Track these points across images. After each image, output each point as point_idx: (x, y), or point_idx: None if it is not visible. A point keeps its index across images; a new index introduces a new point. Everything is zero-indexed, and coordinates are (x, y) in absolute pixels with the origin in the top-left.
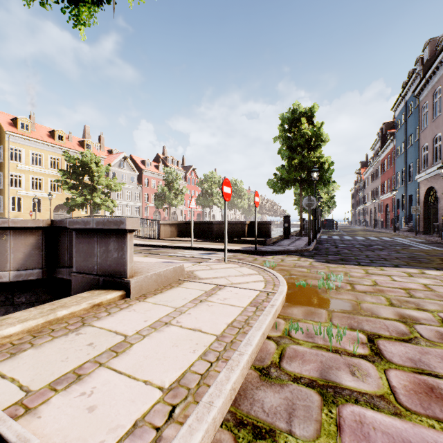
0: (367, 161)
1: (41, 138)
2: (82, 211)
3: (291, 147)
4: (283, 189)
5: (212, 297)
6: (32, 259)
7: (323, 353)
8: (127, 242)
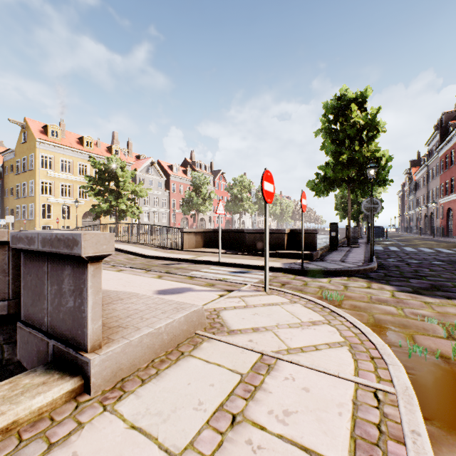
0: (419, 159)
1: (70, 144)
2: (110, 218)
3: (337, 140)
4: (327, 191)
5: (257, 402)
6: None
7: None
8: (86, 281)
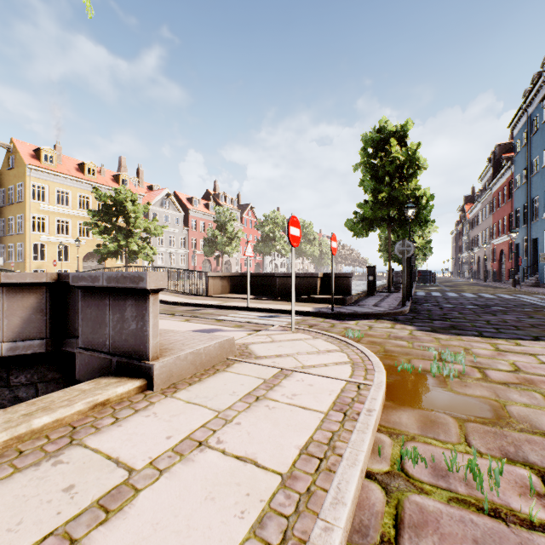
0: (474, 195)
1: (68, 172)
2: (116, 260)
3: (376, 176)
4: (366, 231)
5: (275, 391)
6: (33, 326)
7: (473, 517)
8: (148, 308)
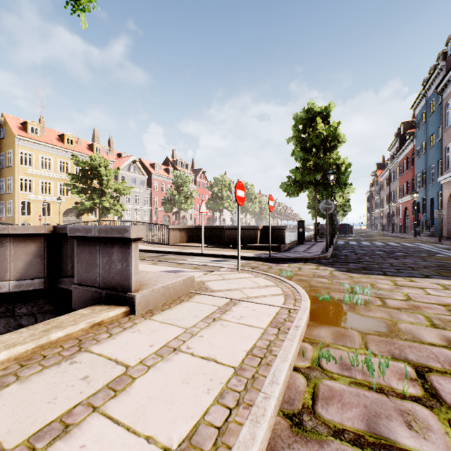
0: (384, 163)
1: (50, 141)
2: (91, 215)
3: (305, 148)
4: (297, 192)
5: (227, 314)
6: (34, 268)
7: (365, 393)
8: (131, 252)
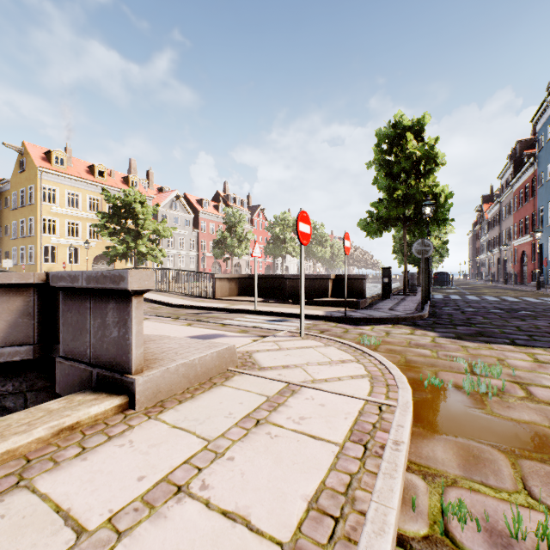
0: (492, 195)
1: (78, 174)
2: (126, 262)
3: (391, 173)
4: (380, 231)
5: (279, 412)
6: (19, 331)
7: None
8: (131, 312)
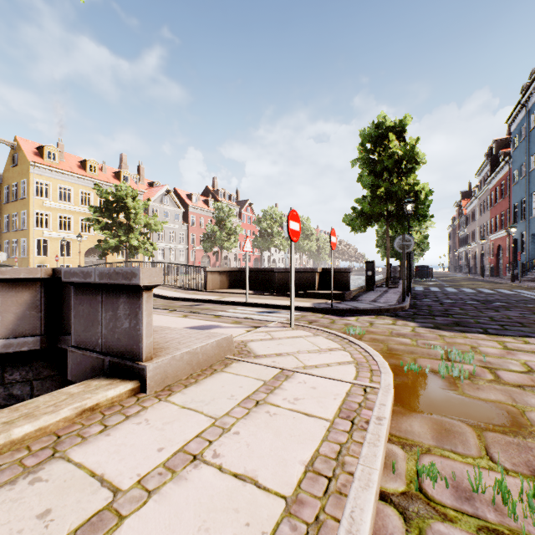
0: (470, 191)
1: (70, 169)
2: (117, 255)
3: (374, 171)
4: (364, 226)
5: (275, 394)
6: (27, 323)
7: None
8: (142, 305)
